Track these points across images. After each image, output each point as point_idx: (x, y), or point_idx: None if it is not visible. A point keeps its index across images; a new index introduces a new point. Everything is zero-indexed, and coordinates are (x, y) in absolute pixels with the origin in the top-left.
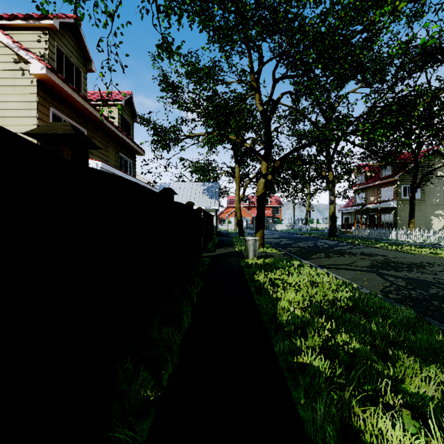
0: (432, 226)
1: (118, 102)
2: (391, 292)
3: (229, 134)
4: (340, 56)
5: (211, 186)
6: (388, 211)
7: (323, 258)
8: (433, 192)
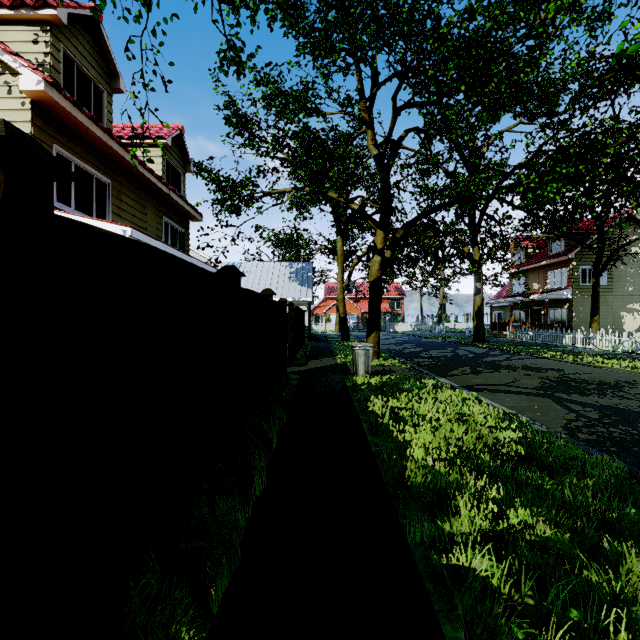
0: (623, 326)
1: (162, 140)
2: (580, 429)
3: (328, 191)
4: (493, 73)
5: (301, 268)
6: (560, 304)
7: (469, 374)
8: (624, 277)
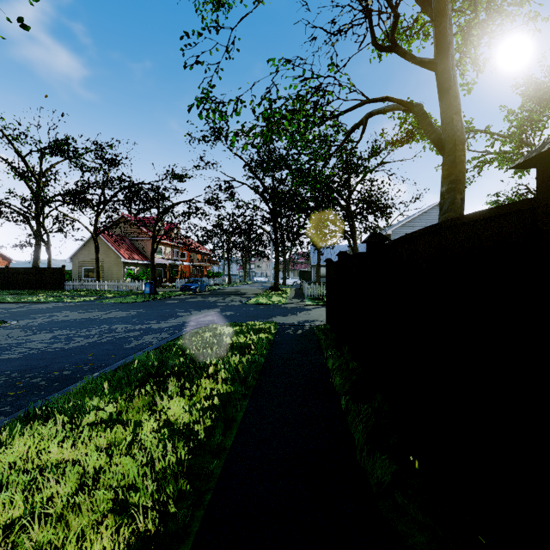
0: None
1: None
2: None
3: None
4: None
5: None
6: None
7: None
8: None
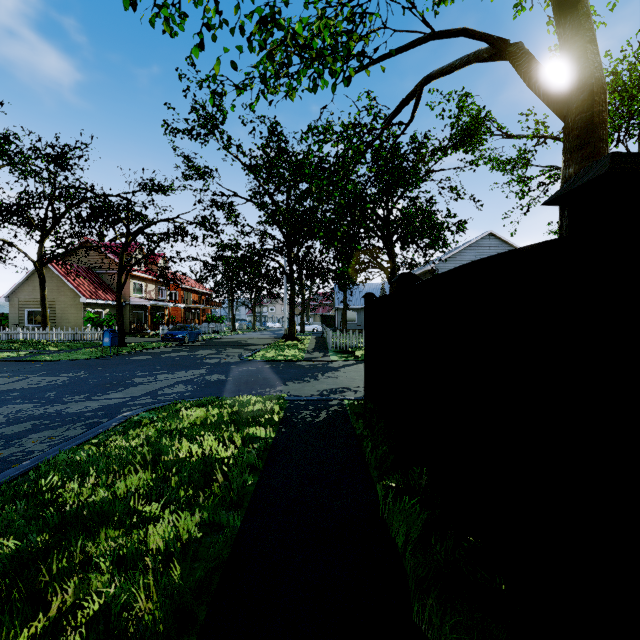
0: None
1: None
2: None
3: None
4: None
5: None
6: None
7: None
8: None
